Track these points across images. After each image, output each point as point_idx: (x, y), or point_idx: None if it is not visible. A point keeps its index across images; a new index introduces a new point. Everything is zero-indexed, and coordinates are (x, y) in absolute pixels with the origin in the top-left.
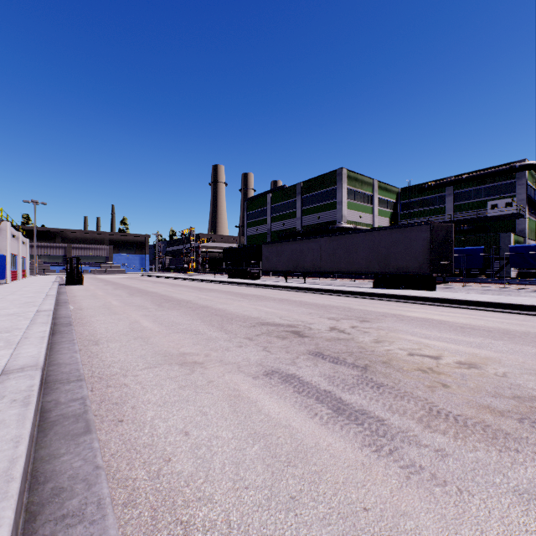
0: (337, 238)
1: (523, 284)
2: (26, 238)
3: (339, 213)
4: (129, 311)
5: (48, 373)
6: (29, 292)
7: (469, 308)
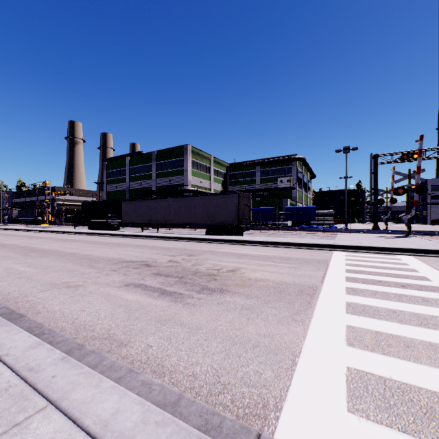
0: (182, 199)
1: (288, 230)
2: None
3: (186, 179)
4: None
5: None
6: None
7: (252, 245)
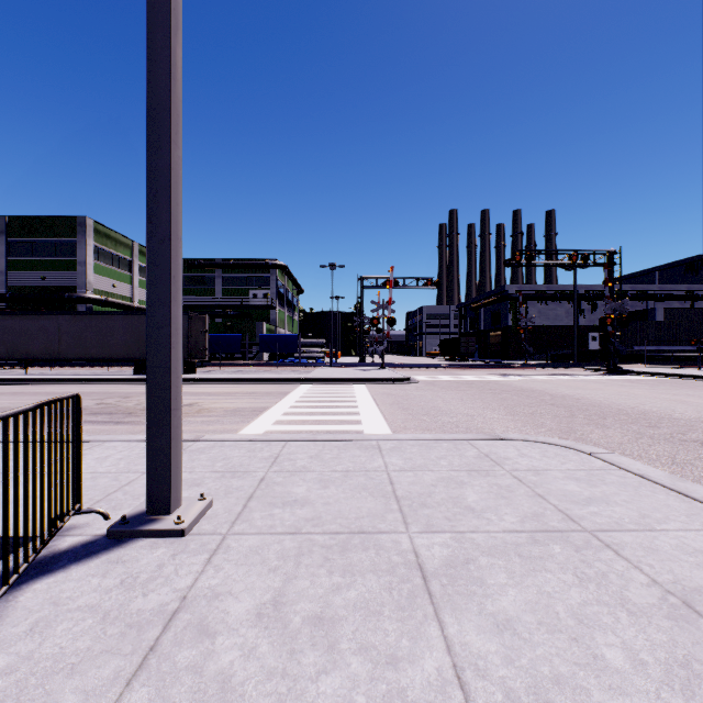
0: (87, 318)
1: (261, 366)
2: None
3: (82, 278)
4: None
5: None
6: None
7: (211, 384)
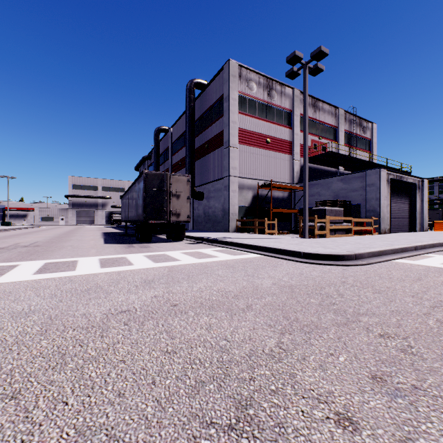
0: None
1: None
2: None
3: None
4: None
5: None
6: None
7: None
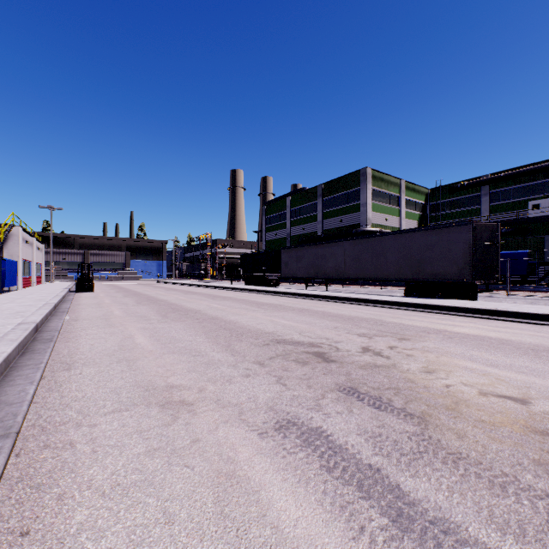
0: (363, 241)
1: None
2: (42, 244)
3: (363, 216)
4: (127, 323)
5: None
6: (30, 300)
7: (529, 322)
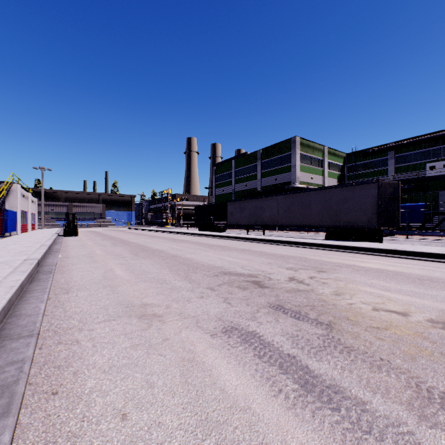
0: (293, 196)
1: None
2: (35, 198)
3: (293, 175)
4: (107, 260)
5: (3, 327)
6: (29, 242)
7: (420, 259)
